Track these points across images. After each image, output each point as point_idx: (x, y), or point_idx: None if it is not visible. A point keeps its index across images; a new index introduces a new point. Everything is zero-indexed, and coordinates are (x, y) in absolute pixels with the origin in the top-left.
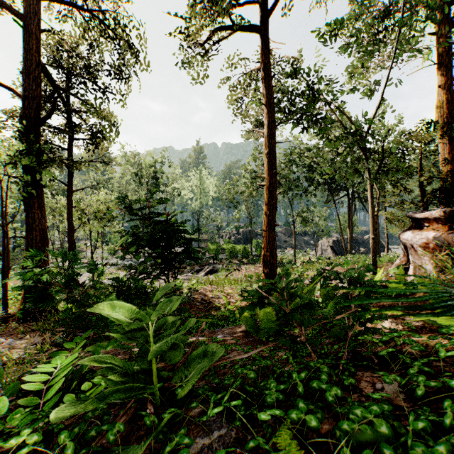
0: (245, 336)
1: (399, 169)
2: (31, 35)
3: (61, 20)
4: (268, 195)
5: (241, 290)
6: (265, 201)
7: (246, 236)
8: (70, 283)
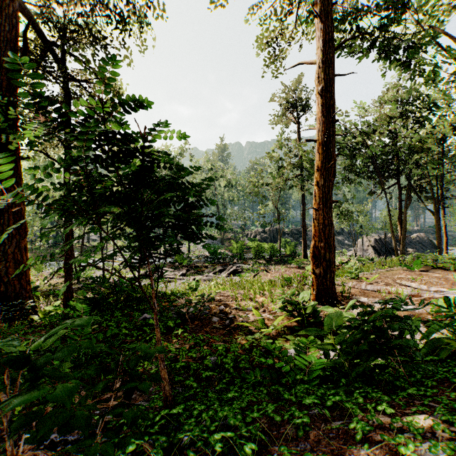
0: None
1: None
2: None
3: None
4: (321, 155)
5: (283, 300)
6: (317, 164)
7: (273, 235)
8: None
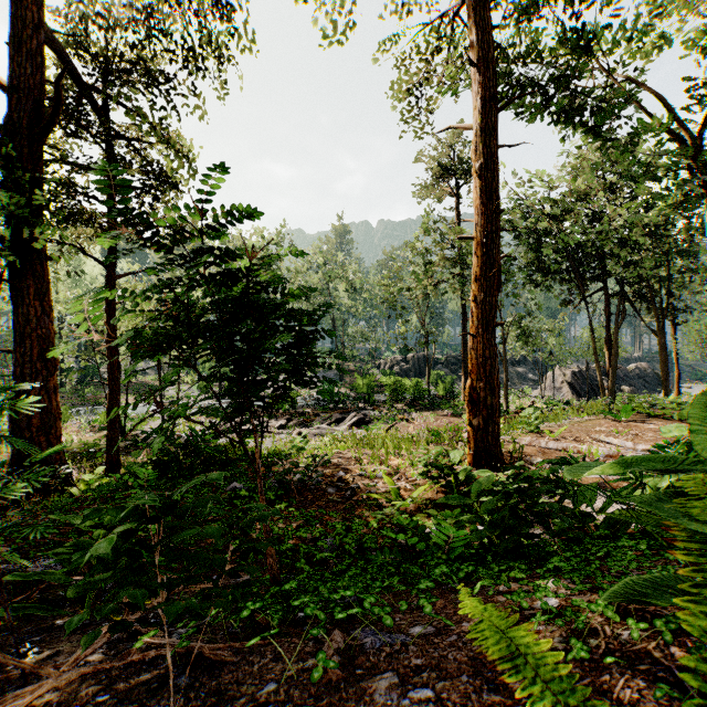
0: None
1: None
2: None
3: None
4: (481, 259)
5: (425, 463)
6: (474, 272)
7: (418, 365)
8: None
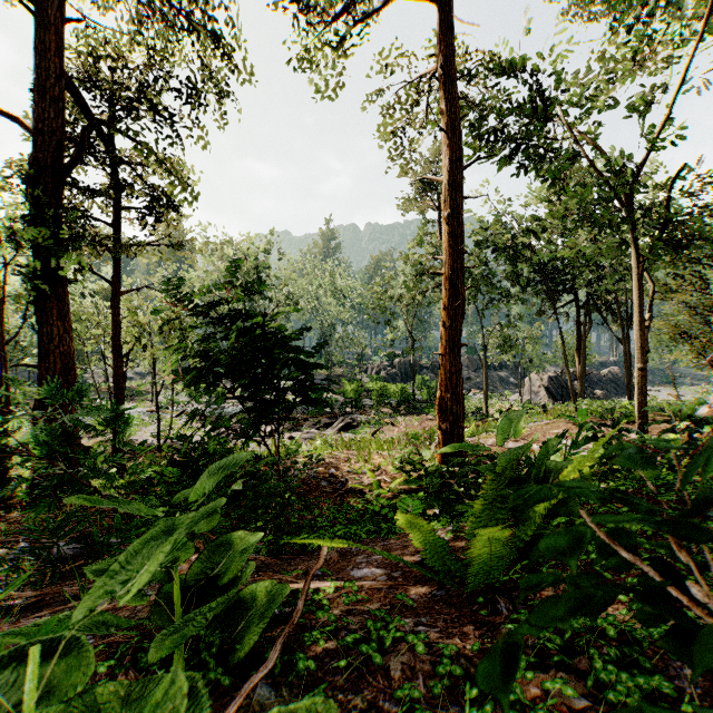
0: (423, 581)
1: (688, 243)
2: (47, 28)
3: (99, 7)
4: (448, 291)
5: (401, 460)
6: (443, 302)
7: (405, 370)
8: (53, 447)
